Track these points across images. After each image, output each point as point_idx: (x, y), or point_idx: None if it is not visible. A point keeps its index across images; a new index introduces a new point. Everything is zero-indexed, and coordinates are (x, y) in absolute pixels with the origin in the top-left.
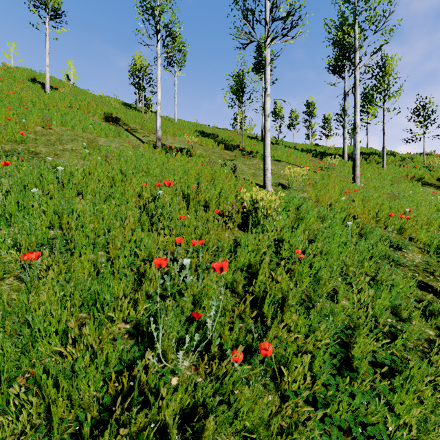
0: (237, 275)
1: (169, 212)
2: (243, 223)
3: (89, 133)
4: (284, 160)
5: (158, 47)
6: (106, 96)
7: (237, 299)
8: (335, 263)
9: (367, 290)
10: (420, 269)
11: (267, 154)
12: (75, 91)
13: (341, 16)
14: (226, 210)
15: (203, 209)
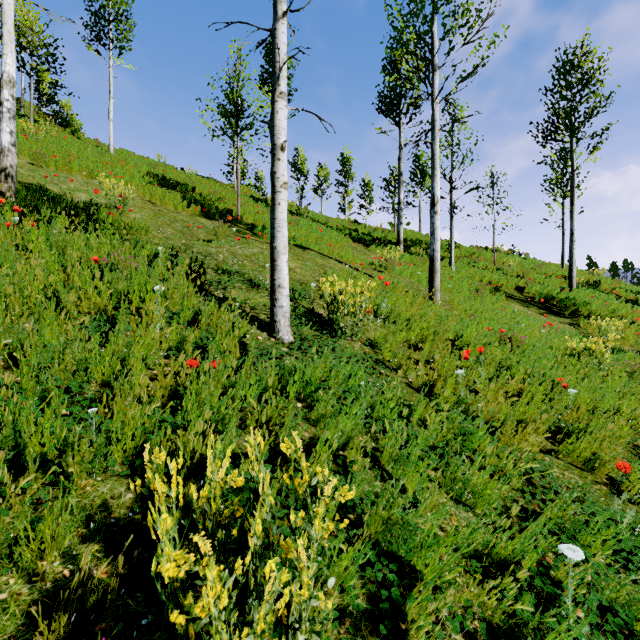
0: None
1: None
2: (154, 623)
3: None
4: (313, 246)
5: None
6: None
7: None
8: None
9: None
10: None
11: (279, 246)
12: None
13: None
14: None
15: None
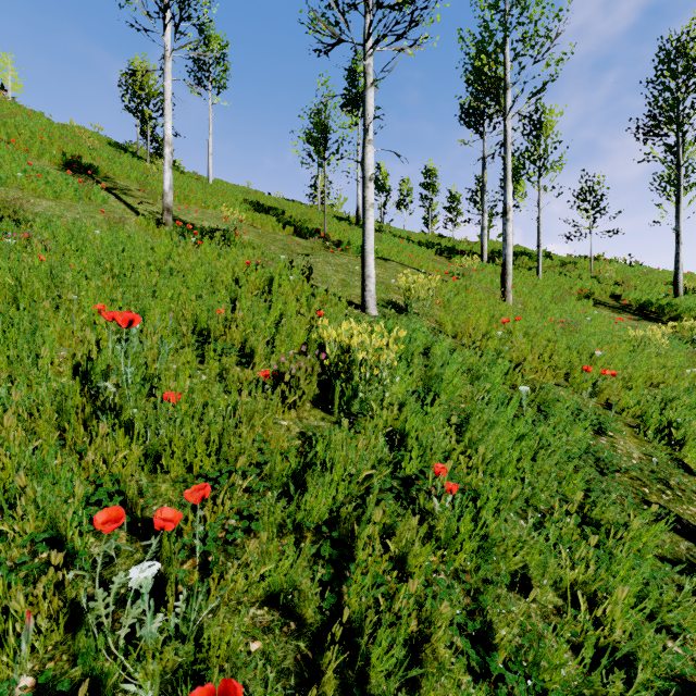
0: (303, 560)
1: (154, 372)
2: (323, 390)
3: (16, 189)
4: (394, 258)
5: (166, 37)
6: (77, 127)
7: (301, 643)
8: (530, 513)
9: (593, 566)
10: (646, 474)
11: (368, 248)
12: (9, 109)
13: (485, 28)
14: (286, 367)
15: (240, 359)
